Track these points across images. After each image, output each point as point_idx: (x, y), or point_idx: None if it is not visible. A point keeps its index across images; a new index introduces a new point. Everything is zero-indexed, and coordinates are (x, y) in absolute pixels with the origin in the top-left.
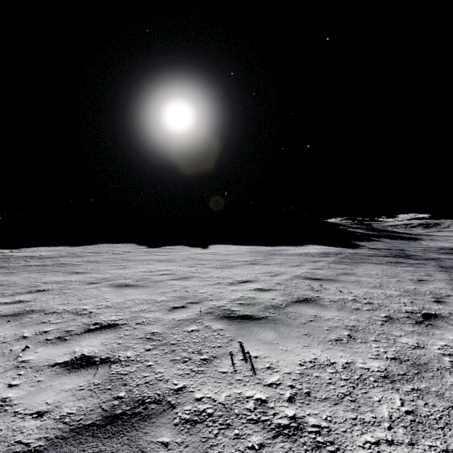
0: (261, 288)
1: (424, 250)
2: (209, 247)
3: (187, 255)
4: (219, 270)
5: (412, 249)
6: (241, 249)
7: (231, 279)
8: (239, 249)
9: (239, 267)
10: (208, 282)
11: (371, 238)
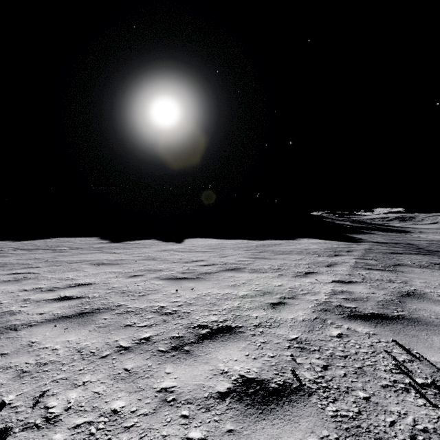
0: (256, 379)
1: (430, 243)
2: (184, 241)
3: (148, 254)
4: (175, 286)
5: (417, 243)
6: (222, 244)
7: (184, 322)
8: (220, 244)
9: (212, 277)
10: (121, 337)
11: (363, 230)
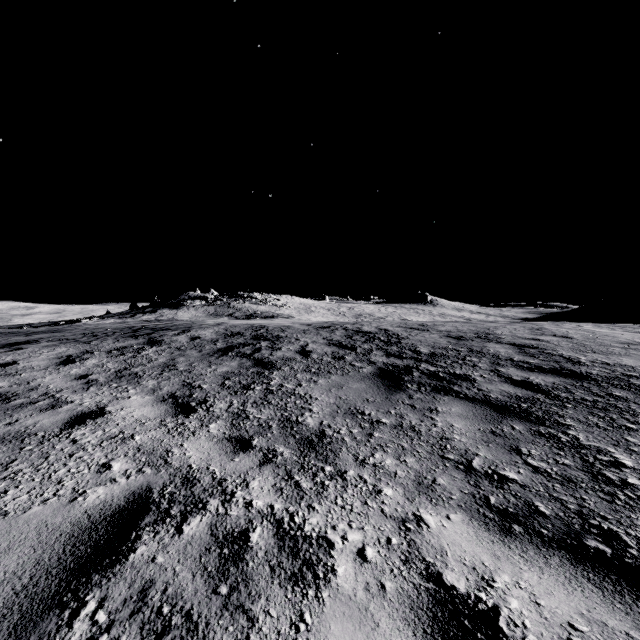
0: None
1: None
2: None
3: None
4: None
5: None
6: None
7: None
8: None
9: None
10: None
11: None
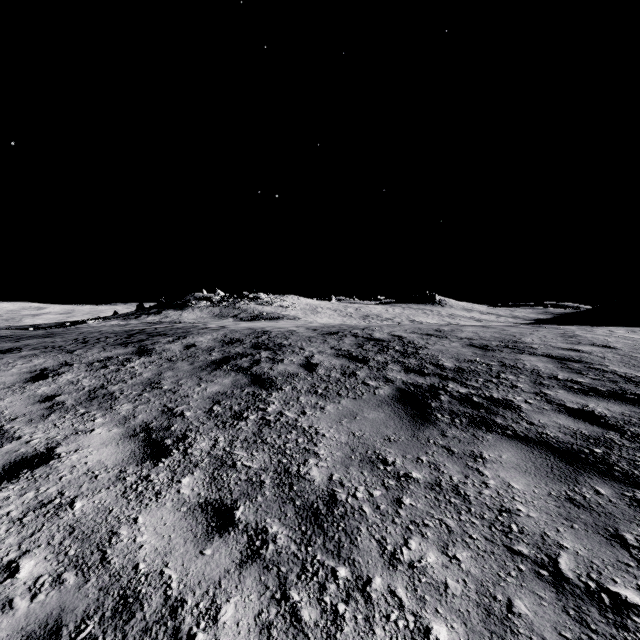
0: None
1: None
2: None
3: None
4: None
5: None
6: None
7: None
8: None
9: None
10: None
11: None
